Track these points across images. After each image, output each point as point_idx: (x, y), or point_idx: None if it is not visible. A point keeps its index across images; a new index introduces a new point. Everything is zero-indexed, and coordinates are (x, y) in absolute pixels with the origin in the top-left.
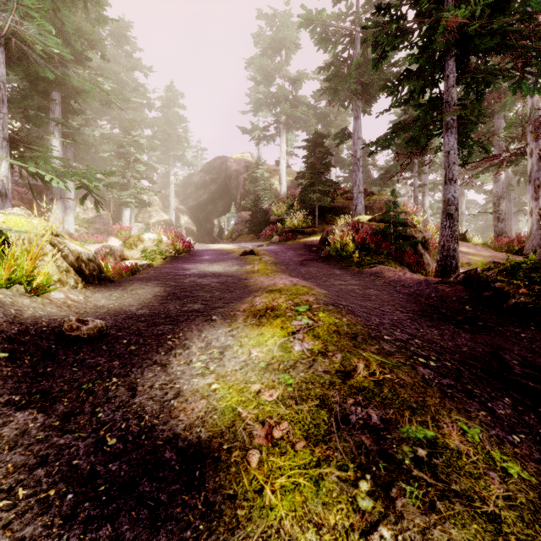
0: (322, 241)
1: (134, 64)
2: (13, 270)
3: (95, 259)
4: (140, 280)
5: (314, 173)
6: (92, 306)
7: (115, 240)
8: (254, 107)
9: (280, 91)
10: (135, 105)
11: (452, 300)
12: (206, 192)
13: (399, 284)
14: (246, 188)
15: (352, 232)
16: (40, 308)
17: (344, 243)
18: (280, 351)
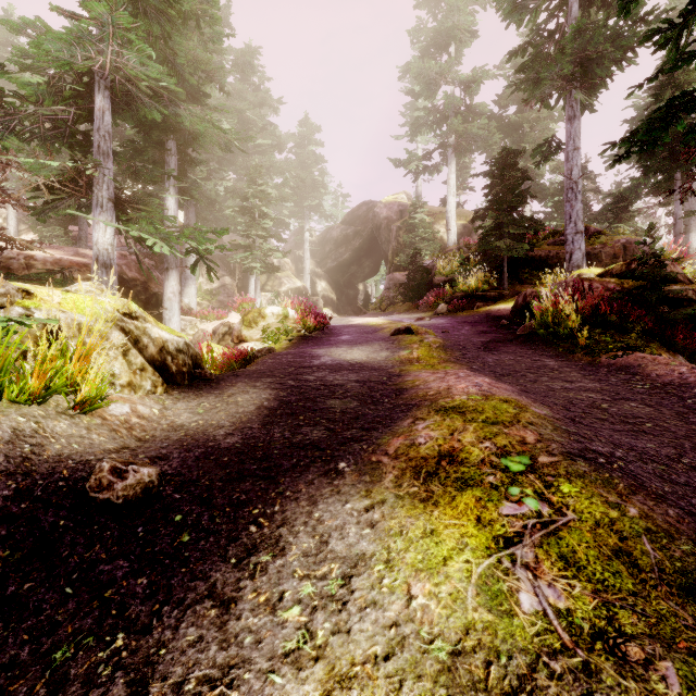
0: (516, 310)
1: (262, 98)
2: (49, 377)
3: (187, 348)
4: (249, 375)
5: (502, 210)
6: (166, 425)
7: (235, 316)
8: (411, 130)
9: (447, 102)
10: (263, 148)
11: None
12: (348, 249)
13: (688, 392)
14: (400, 241)
15: (573, 296)
16: (81, 435)
17: (559, 315)
18: (482, 605)
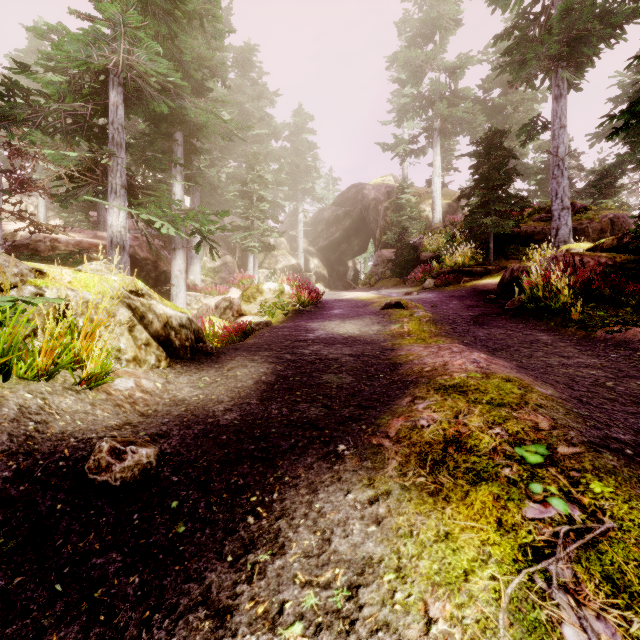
0: (503, 285)
1: (260, 92)
2: (56, 354)
3: (190, 323)
4: (248, 349)
5: (488, 188)
6: (168, 400)
7: (235, 291)
8: (398, 116)
9: (433, 88)
10: (261, 137)
11: None
12: (339, 229)
13: None
14: (387, 220)
15: (564, 271)
16: (86, 411)
17: (550, 289)
18: None
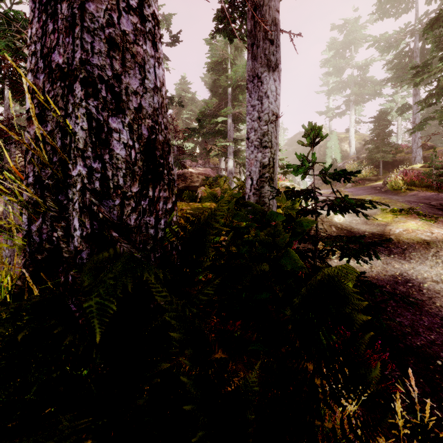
0: (384, 183)
1: None
2: None
3: None
4: None
5: (379, 139)
6: None
7: None
8: (328, 93)
9: (349, 79)
10: None
11: (441, 197)
12: (289, 159)
13: (423, 196)
14: (321, 153)
15: (404, 176)
16: None
17: (397, 182)
18: None
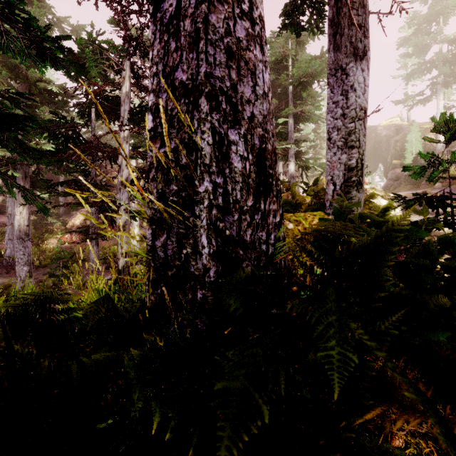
0: None
1: None
2: None
3: None
4: None
5: None
6: None
7: None
8: (406, 78)
9: (437, 57)
10: None
11: None
12: None
13: None
14: (397, 149)
15: None
16: None
17: None
18: None
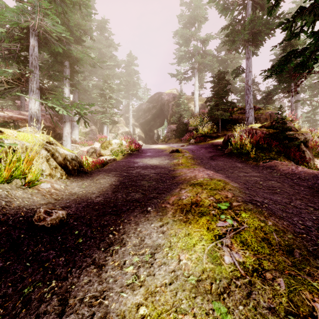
0: (224, 142)
1: (110, 43)
2: (12, 171)
3: (76, 158)
4: (105, 171)
5: (218, 97)
6: (68, 193)
7: (97, 144)
8: (178, 61)
9: (194, 48)
10: (110, 66)
11: None
12: (150, 114)
13: (295, 177)
14: (173, 110)
15: (248, 136)
16: (28, 197)
17: (243, 144)
18: (209, 261)
